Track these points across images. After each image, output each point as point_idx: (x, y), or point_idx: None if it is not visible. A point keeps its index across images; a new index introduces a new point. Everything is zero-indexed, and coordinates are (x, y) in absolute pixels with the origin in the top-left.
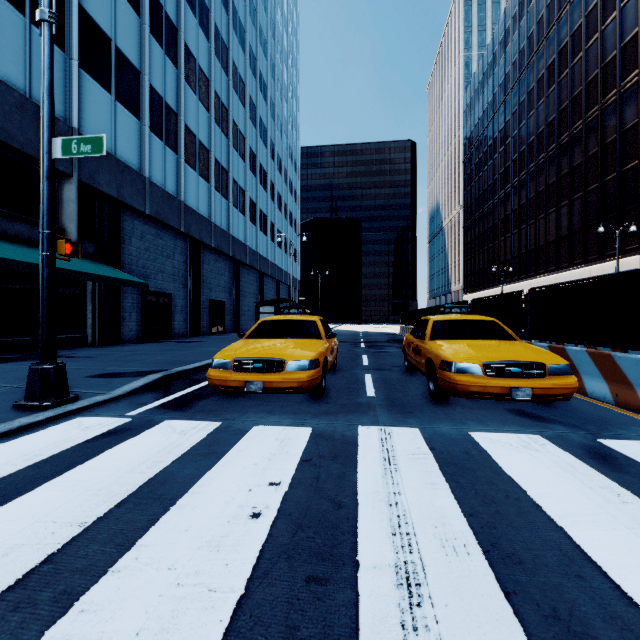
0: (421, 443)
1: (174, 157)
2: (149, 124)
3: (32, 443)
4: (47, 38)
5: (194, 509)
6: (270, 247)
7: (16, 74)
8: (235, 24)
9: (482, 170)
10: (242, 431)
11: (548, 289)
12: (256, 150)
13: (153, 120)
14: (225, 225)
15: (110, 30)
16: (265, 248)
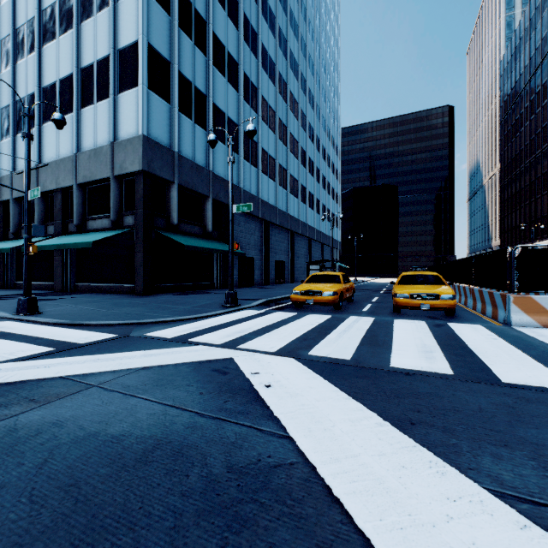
0: (371, 320)
1: (255, 170)
2: (242, 155)
3: (241, 313)
4: (231, 167)
5: (296, 323)
6: (316, 218)
7: (189, 151)
8: (291, 64)
9: (518, 131)
10: (306, 315)
11: (479, 256)
12: (306, 148)
13: (244, 151)
14: (285, 208)
15: (225, 108)
16: (312, 220)
